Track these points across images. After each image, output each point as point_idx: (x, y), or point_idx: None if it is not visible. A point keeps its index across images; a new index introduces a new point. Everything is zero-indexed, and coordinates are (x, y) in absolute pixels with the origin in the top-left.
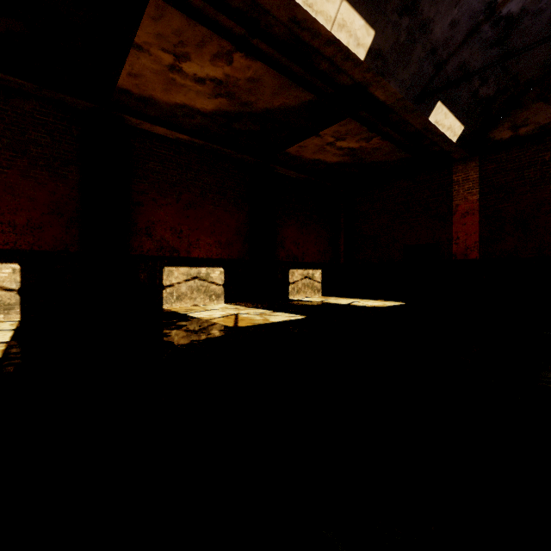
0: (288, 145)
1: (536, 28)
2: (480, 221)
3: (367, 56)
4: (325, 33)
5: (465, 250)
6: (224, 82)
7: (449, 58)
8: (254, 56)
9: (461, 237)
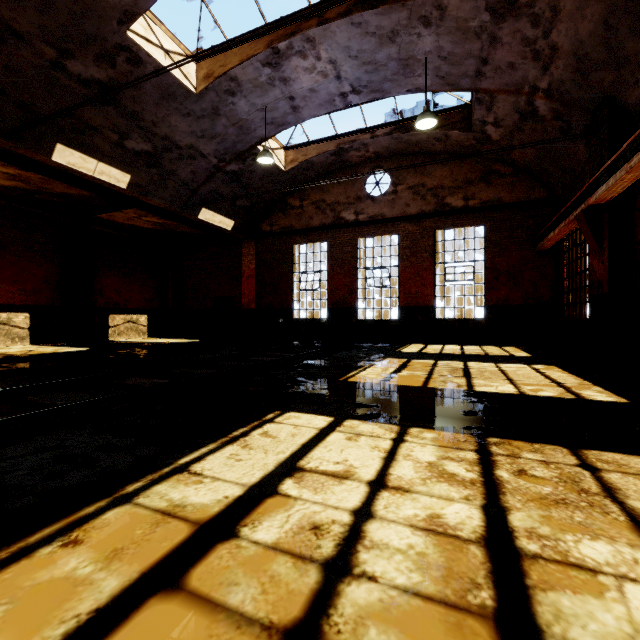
0: (98, 213)
1: (257, 177)
2: (256, 283)
3: (128, 186)
4: (89, 175)
5: (248, 302)
6: (17, 175)
7: (200, 187)
8: (39, 174)
9: (246, 293)
